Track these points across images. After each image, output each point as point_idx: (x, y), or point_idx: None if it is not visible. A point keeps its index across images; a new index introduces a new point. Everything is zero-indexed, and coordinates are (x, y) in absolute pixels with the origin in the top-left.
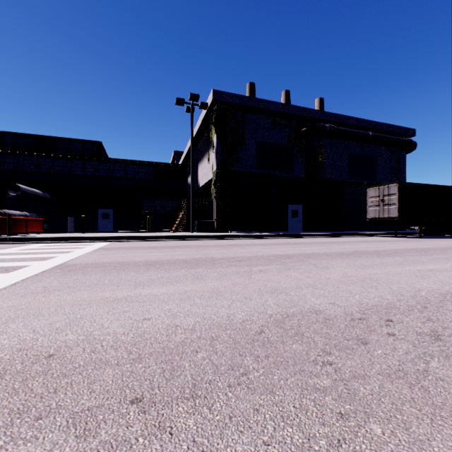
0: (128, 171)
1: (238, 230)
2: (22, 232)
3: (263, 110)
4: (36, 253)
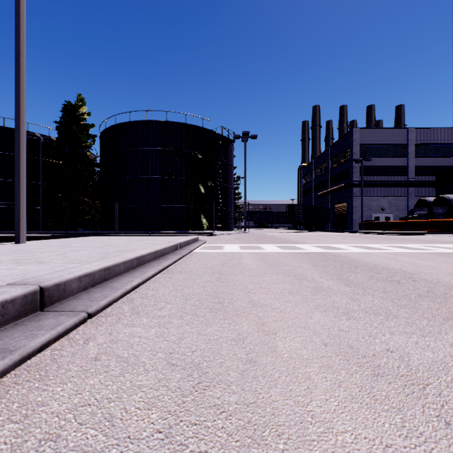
0: None
1: None
2: None
3: None
4: None
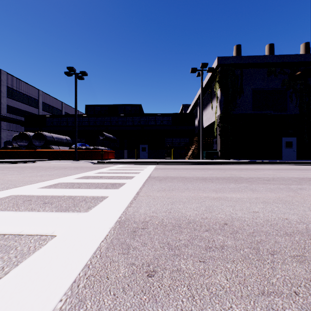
0: (157, 121)
1: (234, 158)
2: (106, 158)
3: (258, 64)
4: (127, 170)
